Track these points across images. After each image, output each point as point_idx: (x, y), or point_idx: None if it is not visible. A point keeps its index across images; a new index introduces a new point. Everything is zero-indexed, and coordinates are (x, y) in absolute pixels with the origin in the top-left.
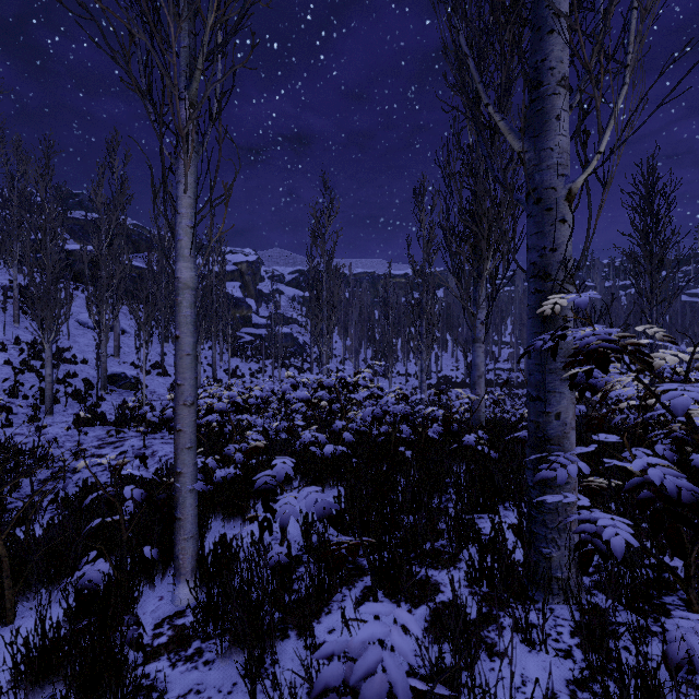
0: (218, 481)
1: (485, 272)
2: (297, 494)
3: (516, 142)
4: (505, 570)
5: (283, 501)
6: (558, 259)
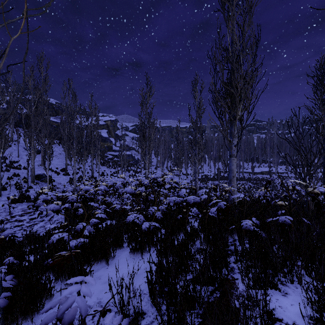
0: (72, 248)
1: (237, 116)
2: None
3: None
4: None
5: None
6: None
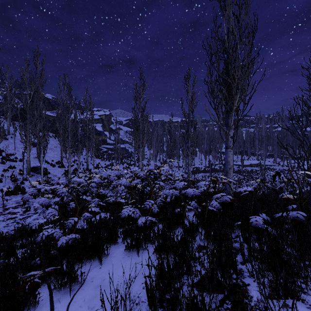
0: (62, 245)
1: (234, 107)
2: None
3: None
4: None
5: None
6: None
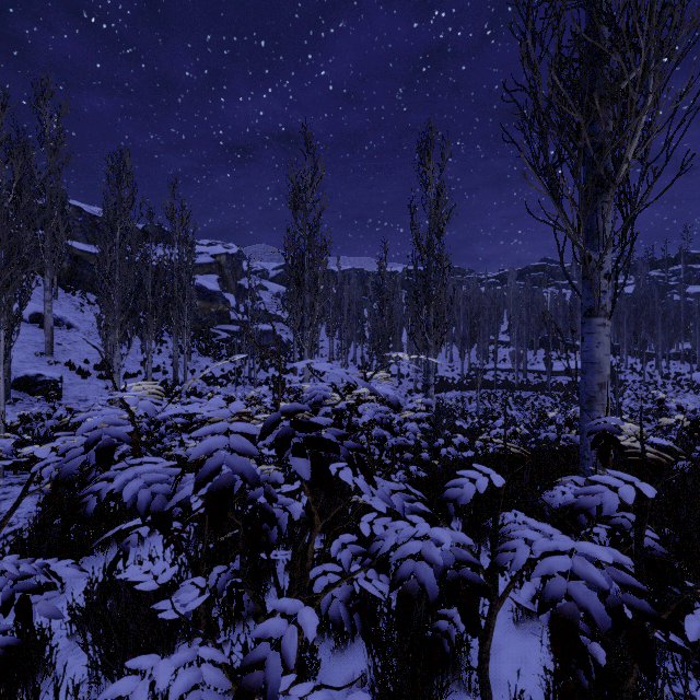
0: None
1: (621, 167)
2: None
3: None
4: None
5: None
6: None
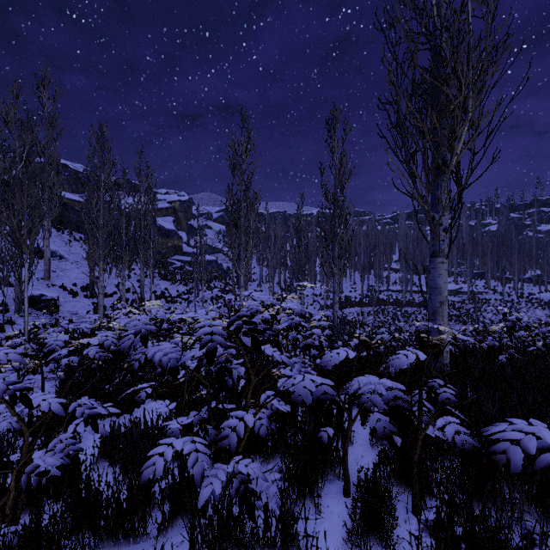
0: None
1: (453, 158)
2: None
3: None
4: None
5: None
6: None
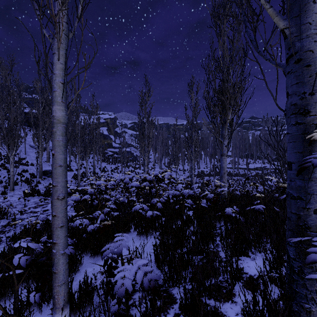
0: (90, 231)
1: (227, 120)
2: (131, 266)
3: (281, 22)
4: (272, 313)
5: (120, 274)
6: (315, 100)
